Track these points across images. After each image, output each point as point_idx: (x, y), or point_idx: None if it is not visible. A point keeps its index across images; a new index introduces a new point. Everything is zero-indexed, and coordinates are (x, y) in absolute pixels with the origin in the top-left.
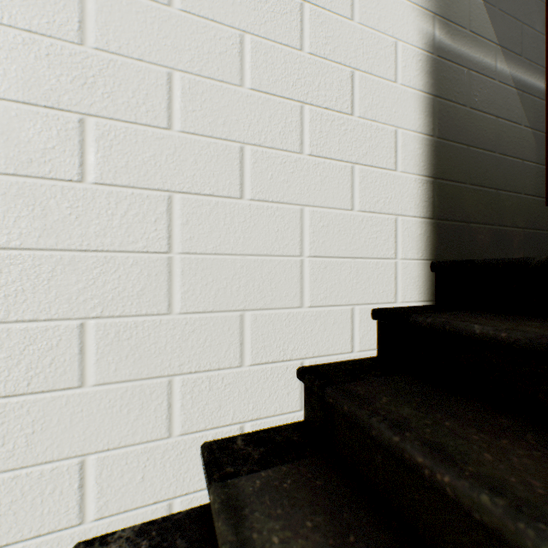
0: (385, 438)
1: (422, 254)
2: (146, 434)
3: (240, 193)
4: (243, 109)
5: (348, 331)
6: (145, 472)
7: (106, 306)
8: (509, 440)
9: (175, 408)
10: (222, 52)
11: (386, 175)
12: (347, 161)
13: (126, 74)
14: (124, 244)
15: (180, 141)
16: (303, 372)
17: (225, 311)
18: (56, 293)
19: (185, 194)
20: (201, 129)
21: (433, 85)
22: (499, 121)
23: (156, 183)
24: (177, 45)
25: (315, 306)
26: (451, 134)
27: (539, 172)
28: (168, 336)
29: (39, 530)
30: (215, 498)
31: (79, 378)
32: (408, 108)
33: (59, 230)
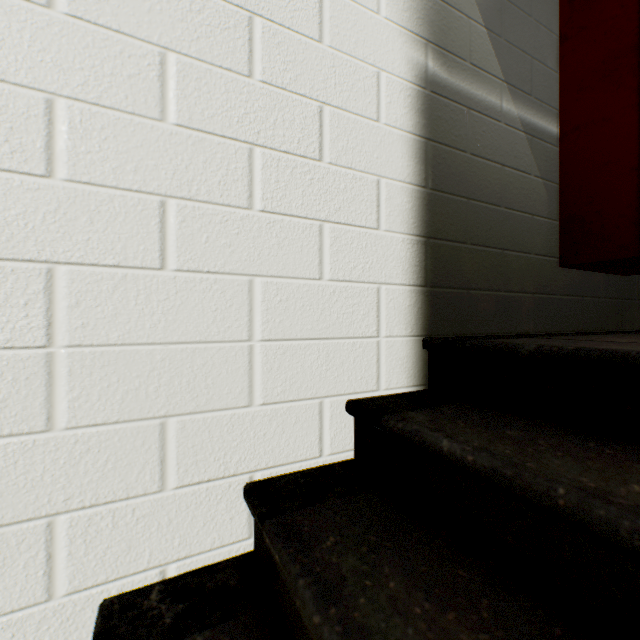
0: (306, 616)
1: (412, 330)
2: (11, 601)
3: (160, 262)
4: (165, 150)
5: (315, 431)
6: None
7: None
8: (458, 613)
9: (58, 558)
10: (133, 74)
11: (366, 234)
12: (314, 218)
13: None
14: None
15: (66, 193)
16: (249, 491)
17: (138, 419)
18: None
19: (74, 266)
20: (100, 177)
21: (426, 126)
22: (505, 169)
23: (27, 251)
24: (62, 62)
25: (270, 402)
26: (448, 184)
27: (552, 228)
28: (47, 462)
29: None
30: None
31: None
32: (395, 153)
33: None
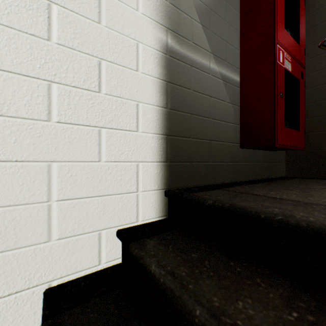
0: None
1: (158, 186)
2: None
3: None
4: None
5: (95, 250)
6: None
7: None
8: None
9: None
10: None
11: (130, 134)
12: (95, 126)
13: None
14: None
15: None
16: (44, 296)
17: None
18: None
19: None
20: None
21: (167, 74)
22: (212, 99)
23: None
24: None
25: (64, 237)
26: (180, 106)
27: (236, 129)
28: None
29: None
30: None
31: None
32: (148, 89)
33: None
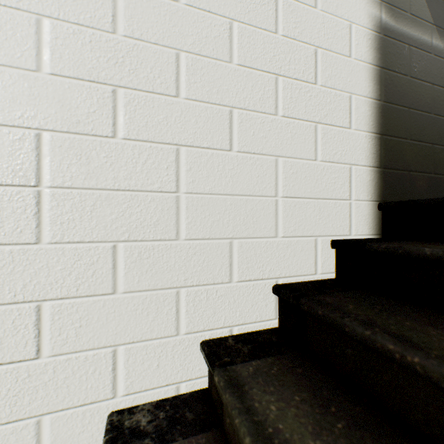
0: (358, 333)
1: (371, 197)
2: (160, 332)
3: (229, 147)
4: (232, 80)
5: (312, 257)
6: (159, 361)
7: (131, 233)
8: None
9: (181, 312)
10: (216, 36)
11: (342, 132)
12: (311, 121)
13: (146, 55)
14: (144, 185)
15: (185, 106)
16: (278, 288)
17: (218, 238)
18: (96, 222)
19: (188, 147)
20: (200, 97)
21: (380, 58)
22: (434, 87)
23: (167, 139)
24: (183, 32)
25: (287, 236)
26: (395, 98)
27: None
28: (176, 257)
29: (84, 400)
30: (220, 379)
31: (112, 286)
32: (360, 78)
33: (98, 174)
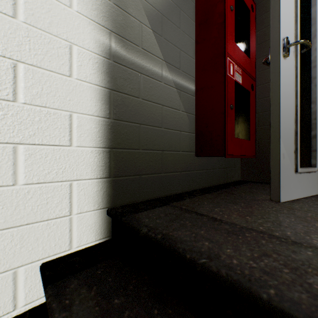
0: None
1: (99, 205)
2: None
3: None
4: None
5: (8, 294)
6: None
7: None
8: None
9: None
10: None
11: (60, 150)
12: (7, 142)
13: None
14: None
15: None
16: None
17: None
18: None
19: None
20: None
21: (110, 81)
22: (165, 108)
23: None
24: None
25: None
26: (126, 116)
27: (191, 137)
28: None
29: None
30: None
31: None
32: (85, 97)
33: None
